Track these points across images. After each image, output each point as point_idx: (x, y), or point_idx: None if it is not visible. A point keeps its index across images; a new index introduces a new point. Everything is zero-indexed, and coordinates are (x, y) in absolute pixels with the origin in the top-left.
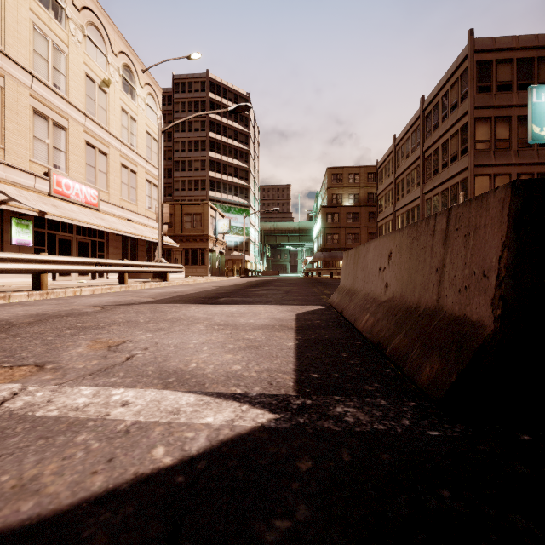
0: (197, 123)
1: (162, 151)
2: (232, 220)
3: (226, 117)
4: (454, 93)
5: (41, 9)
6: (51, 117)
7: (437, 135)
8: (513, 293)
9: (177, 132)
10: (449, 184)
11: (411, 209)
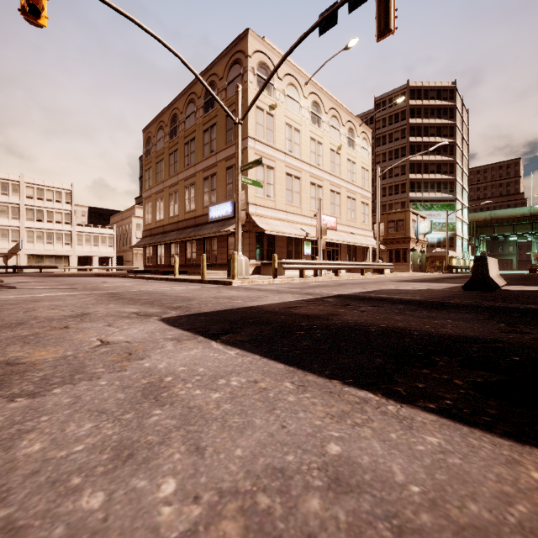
0: (397, 132)
1: (379, 189)
2: (433, 217)
3: (427, 118)
4: None
5: (313, 127)
6: (316, 183)
7: None
8: (473, 272)
9: (378, 146)
10: None
11: None
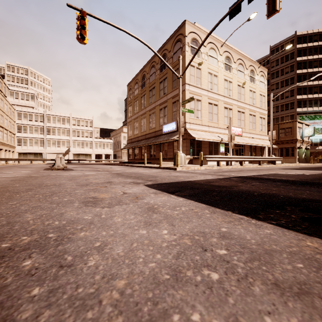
0: (287, 68)
1: (272, 108)
2: (316, 124)
3: (311, 55)
4: None
5: (226, 72)
6: (228, 107)
7: None
8: None
9: (273, 79)
10: None
11: None
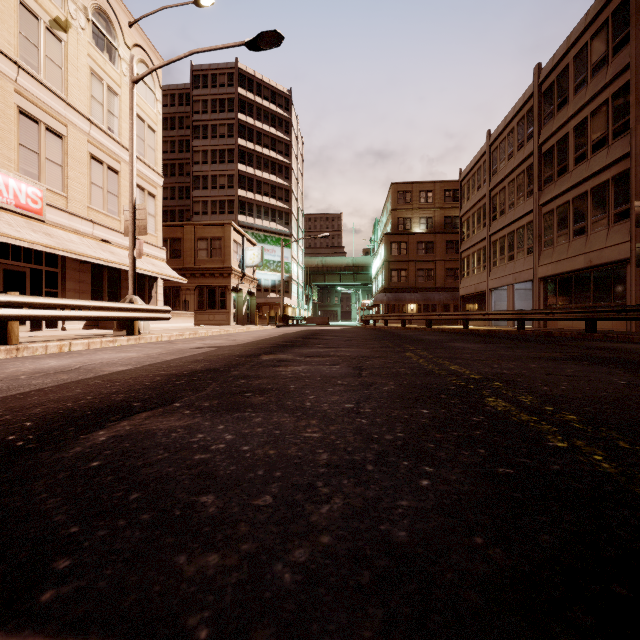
0: (223, 126)
1: (133, 114)
2: (268, 252)
3: (260, 121)
4: (599, 44)
5: None
6: None
7: (565, 115)
8: None
9: (197, 139)
10: (588, 185)
11: (517, 230)
